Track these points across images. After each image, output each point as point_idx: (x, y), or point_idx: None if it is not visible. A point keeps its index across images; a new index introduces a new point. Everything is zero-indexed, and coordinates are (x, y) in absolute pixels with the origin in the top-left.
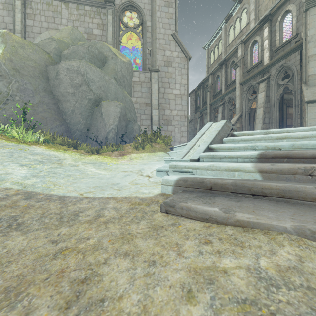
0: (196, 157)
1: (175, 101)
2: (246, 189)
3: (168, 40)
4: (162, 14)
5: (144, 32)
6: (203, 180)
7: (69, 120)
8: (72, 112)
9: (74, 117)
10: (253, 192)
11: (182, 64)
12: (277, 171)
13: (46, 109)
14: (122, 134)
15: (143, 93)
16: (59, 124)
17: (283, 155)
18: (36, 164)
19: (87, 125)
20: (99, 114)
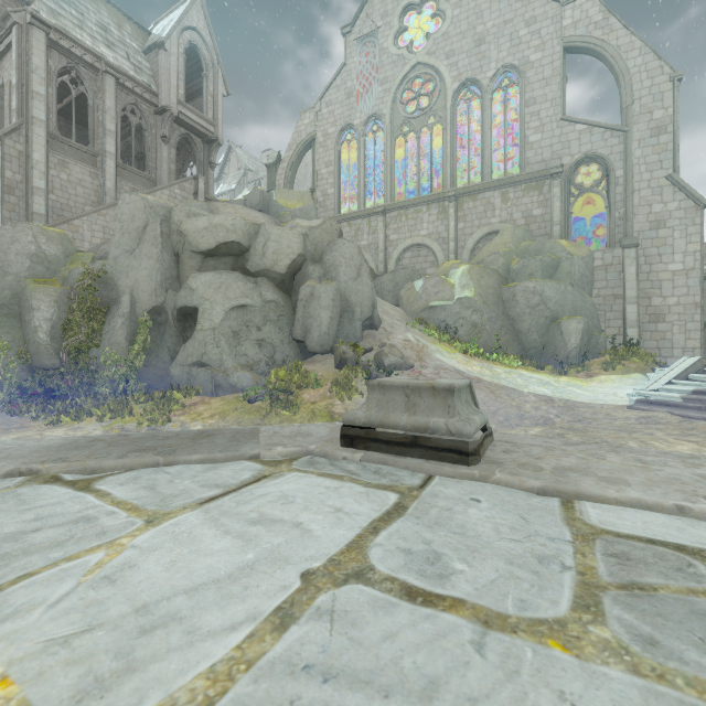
0: (656, 388)
1: (672, 283)
2: (664, 403)
3: (658, 188)
4: (645, 151)
5: (611, 189)
6: (648, 400)
7: (525, 339)
8: (528, 331)
9: (529, 335)
10: (666, 405)
11: (688, 219)
12: (688, 399)
13: (506, 332)
14: (585, 352)
15: (609, 280)
16: (516, 344)
17: (704, 392)
18: (543, 385)
19: (542, 342)
20: (558, 332)
